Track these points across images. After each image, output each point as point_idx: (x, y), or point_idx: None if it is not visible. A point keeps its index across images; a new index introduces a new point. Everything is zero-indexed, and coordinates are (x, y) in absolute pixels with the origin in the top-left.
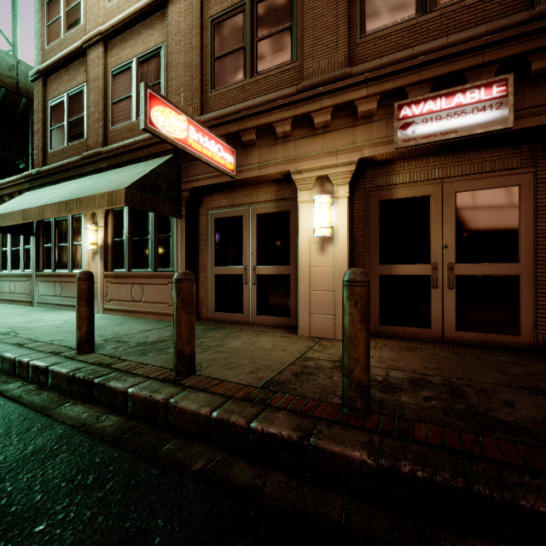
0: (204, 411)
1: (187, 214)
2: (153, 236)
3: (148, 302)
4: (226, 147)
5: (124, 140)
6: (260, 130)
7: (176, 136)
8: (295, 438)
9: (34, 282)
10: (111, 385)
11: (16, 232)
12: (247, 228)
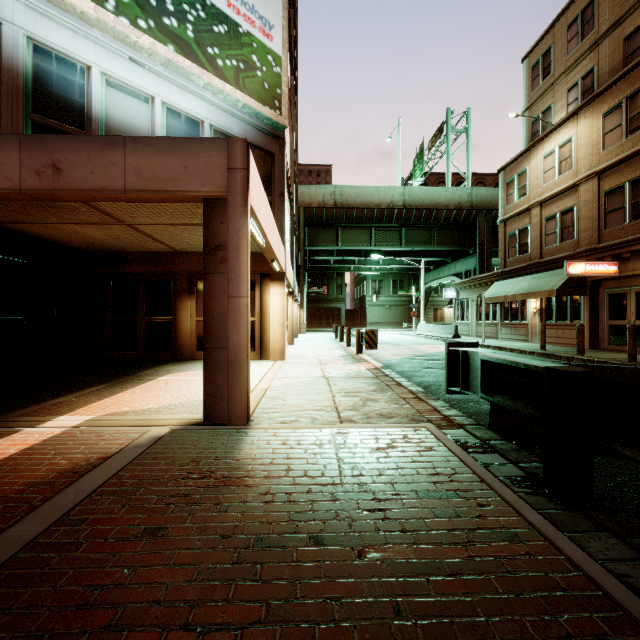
0: (583, 358)
1: (589, 293)
2: (569, 304)
3: (566, 338)
4: (610, 263)
5: (553, 256)
6: (632, 253)
7: (579, 272)
8: (604, 361)
9: (499, 327)
10: (556, 354)
11: (492, 302)
12: (629, 299)
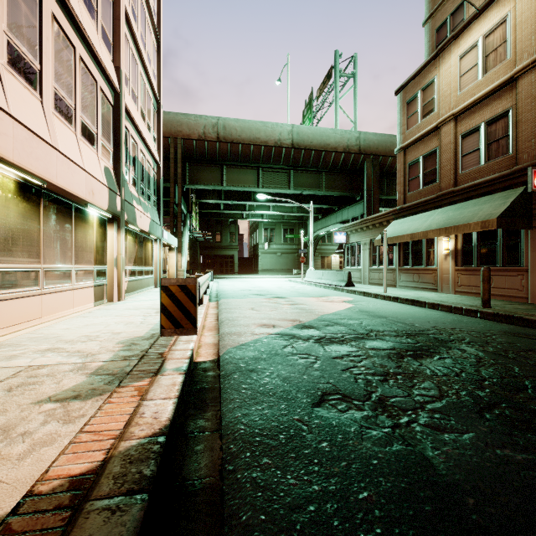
0: None
1: None
2: (500, 243)
3: (496, 288)
4: None
5: (475, 180)
6: None
7: None
8: None
9: (397, 273)
10: (526, 317)
11: (389, 244)
12: None
